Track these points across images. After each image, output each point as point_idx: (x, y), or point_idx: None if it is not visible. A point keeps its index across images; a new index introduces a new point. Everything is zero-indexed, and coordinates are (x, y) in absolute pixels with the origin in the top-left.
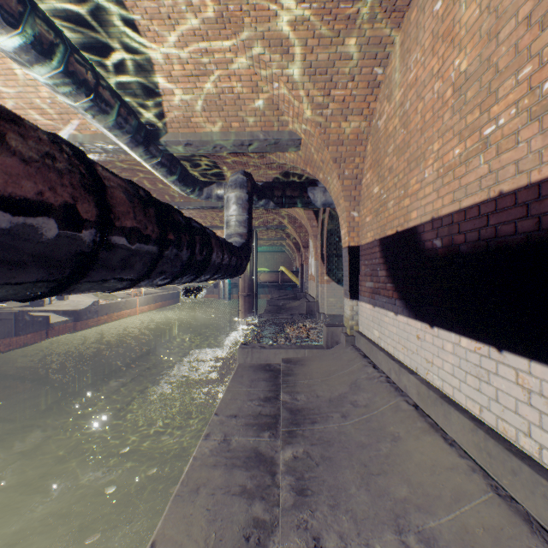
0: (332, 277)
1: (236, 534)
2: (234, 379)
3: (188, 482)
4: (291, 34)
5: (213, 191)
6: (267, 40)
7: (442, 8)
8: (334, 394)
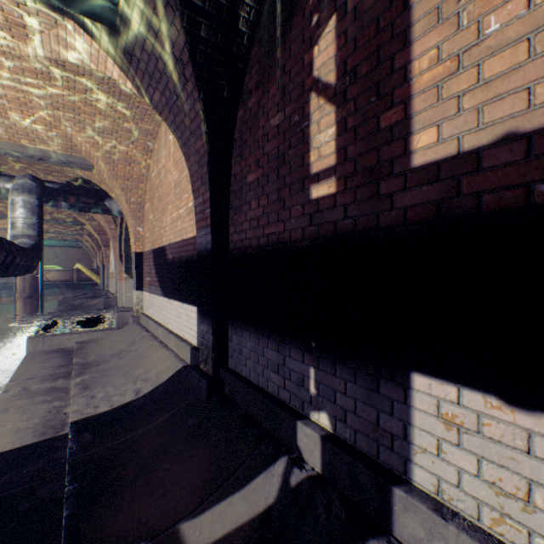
0: (131, 275)
1: (43, 413)
2: (25, 362)
3: None
4: (83, 108)
5: None
6: (62, 104)
7: (172, 141)
8: (117, 351)
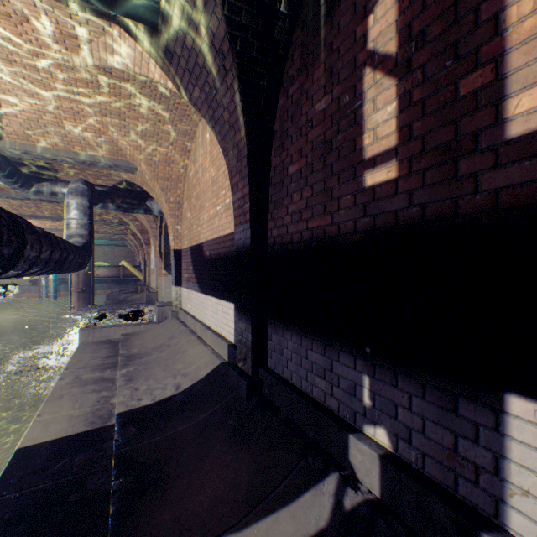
0: (170, 271)
1: (92, 402)
2: (78, 351)
3: (54, 396)
4: (127, 113)
5: (46, 188)
6: (109, 111)
7: (209, 139)
8: (158, 344)
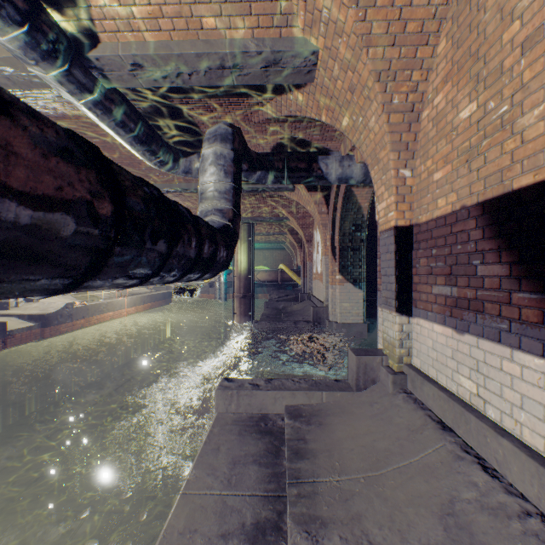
0: (347, 276)
1: None
2: (201, 459)
3: None
4: None
5: (193, 163)
6: None
7: None
8: (409, 543)
